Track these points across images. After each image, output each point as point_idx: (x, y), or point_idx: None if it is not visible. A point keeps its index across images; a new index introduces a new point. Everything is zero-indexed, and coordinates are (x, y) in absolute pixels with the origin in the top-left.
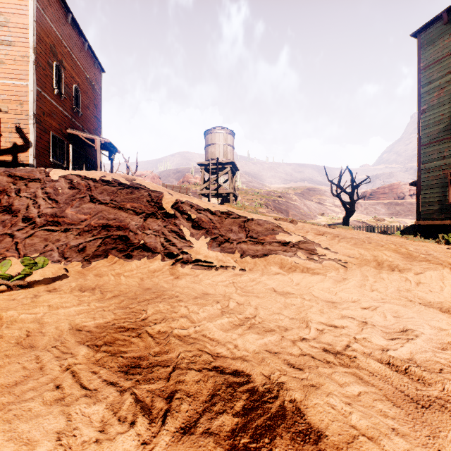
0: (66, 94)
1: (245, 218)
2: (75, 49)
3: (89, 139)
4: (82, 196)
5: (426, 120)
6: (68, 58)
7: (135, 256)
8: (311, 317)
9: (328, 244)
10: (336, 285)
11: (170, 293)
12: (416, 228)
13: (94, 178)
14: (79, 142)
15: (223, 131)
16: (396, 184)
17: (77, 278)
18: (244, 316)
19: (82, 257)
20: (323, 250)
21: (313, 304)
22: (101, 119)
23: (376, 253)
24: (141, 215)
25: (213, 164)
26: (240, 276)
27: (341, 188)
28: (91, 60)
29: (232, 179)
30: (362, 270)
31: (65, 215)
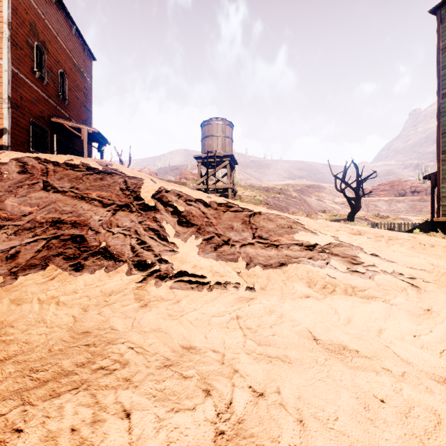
0: (50, 78)
1: (250, 211)
2: (60, 31)
3: (75, 129)
4: (32, 183)
5: None
6: (51, 40)
7: (88, 267)
8: None
9: (374, 248)
10: (420, 324)
11: (115, 351)
12: (430, 225)
13: (57, 161)
14: (65, 133)
15: (221, 122)
16: (397, 181)
17: None
18: None
19: (7, 268)
20: (370, 257)
21: (426, 397)
22: (91, 110)
23: None
24: (109, 207)
25: (211, 157)
26: (249, 304)
27: (346, 183)
28: (80, 45)
29: (231, 173)
30: None
31: (2, 206)
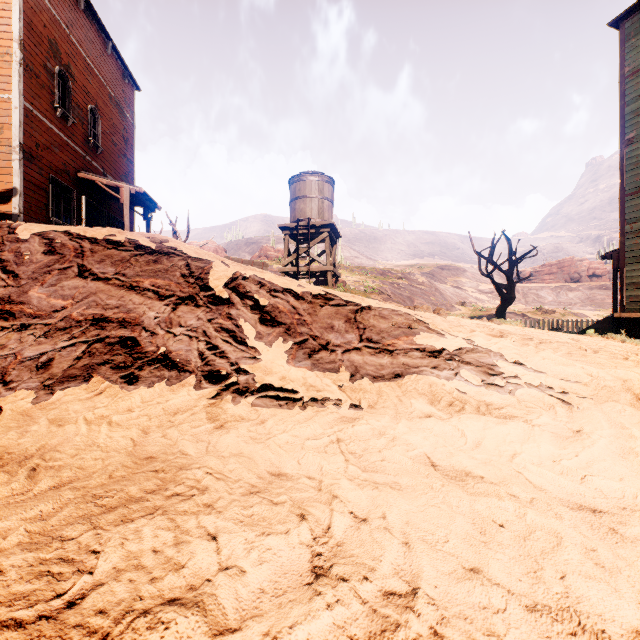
0: (76, 117)
1: (357, 305)
2: (90, 51)
3: (112, 188)
4: (64, 267)
5: (634, 156)
6: (79, 63)
7: (144, 379)
8: (593, 603)
9: (519, 355)
10: (565, 448)
11: (191, 477)
12: (612, 324)
13: (94, 237)
14: (97, 193)
15: (318, 177)
16: (568, 261)
17: (11, 429)
18: (379, 584)
19: (39, 381)
20: (512, 366)
21: (552, 521)
22: (133, 160)
23: (624, 373)
24: (168, 300)
25: (303, 227)
26: (353, 424)
27: (494, 264)
28: (119, 69)
29: (331, 250)
30: (606, 410)
31: (26, 299)
